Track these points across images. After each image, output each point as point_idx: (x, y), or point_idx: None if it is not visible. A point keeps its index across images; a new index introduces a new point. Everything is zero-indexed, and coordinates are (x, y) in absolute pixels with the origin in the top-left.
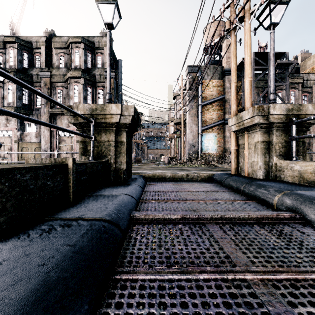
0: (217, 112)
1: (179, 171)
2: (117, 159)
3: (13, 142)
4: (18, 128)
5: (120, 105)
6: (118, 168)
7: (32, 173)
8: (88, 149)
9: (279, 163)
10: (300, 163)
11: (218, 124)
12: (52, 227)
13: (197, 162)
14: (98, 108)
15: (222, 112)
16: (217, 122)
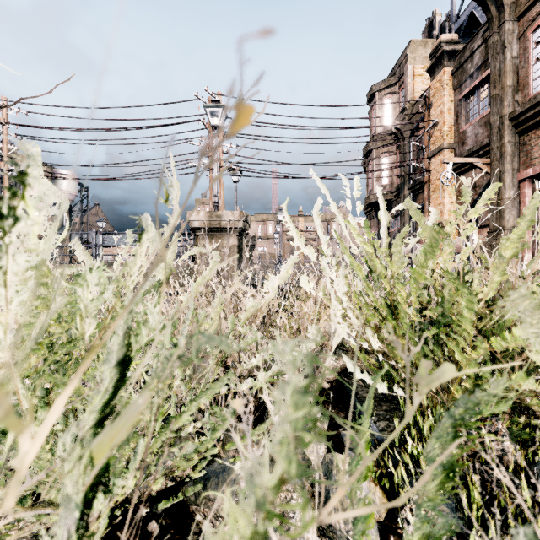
0: None
1: None
2: None
3: None
4: None
5: None
6: None
7: None
8: None
9: None
10: None
11: None
12: None
13: None
14: None
15: None
16: None
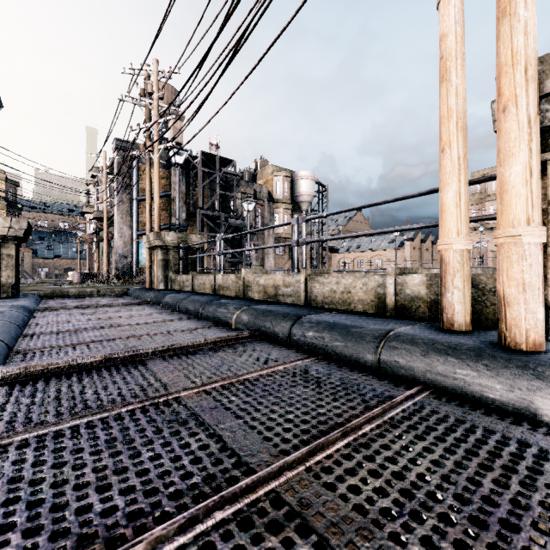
0: (162, 212)
1: None
2: (3, 273)
3: None
4: None
5: (9, 218)
6: (4, 282)
7: None
8: None
9: (173, 276)
10: (180, 276)
11: (162, 229)
12: None
13: (129, 280)
14: None
15: (168, 213)
16: (161, 227)
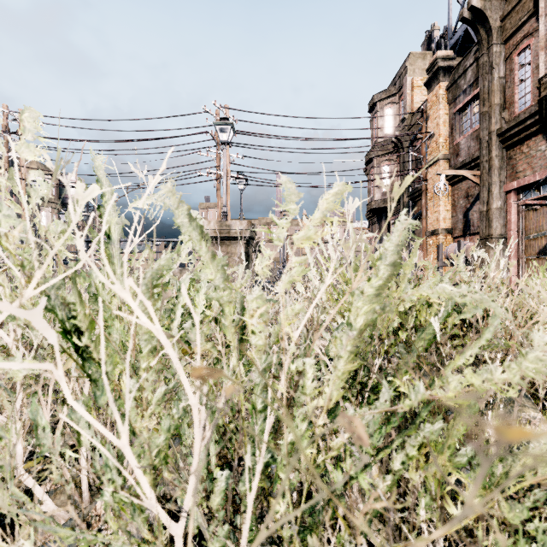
0: None
1: None
2: None
3: None
4: None
5: None
6: None
7: None
8: None
9: None
10: None
11: None
12: None
13: None
14: None
15: None
16: None
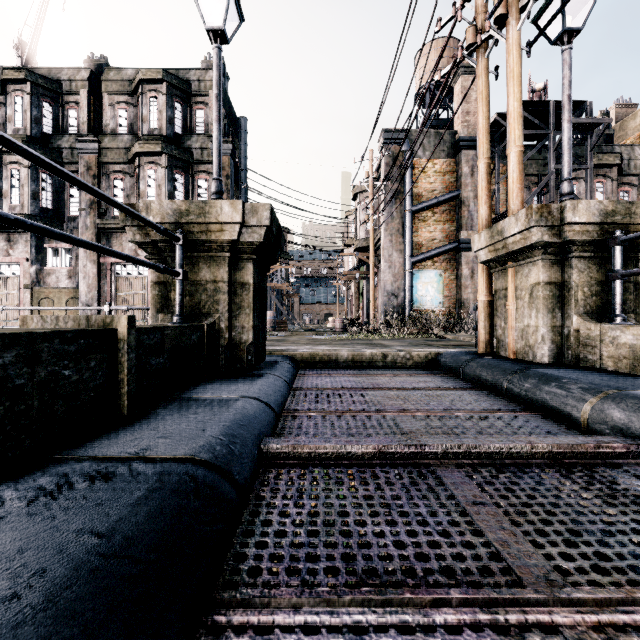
0: (444, 226)
1: (367, 346)
2: (234, 320)
3: (22, 288)
4: (32, 258)
5: (240, 202)
6: (236, 339)
7: (22, 348)
8: (171, 299)
9: (584, 330)
10: (635, 329)
11: (446, 250)
12: (67, 480)
13: (403, 328)
14: (193, 210)
15: (453, 226)
16: (444, 247)
